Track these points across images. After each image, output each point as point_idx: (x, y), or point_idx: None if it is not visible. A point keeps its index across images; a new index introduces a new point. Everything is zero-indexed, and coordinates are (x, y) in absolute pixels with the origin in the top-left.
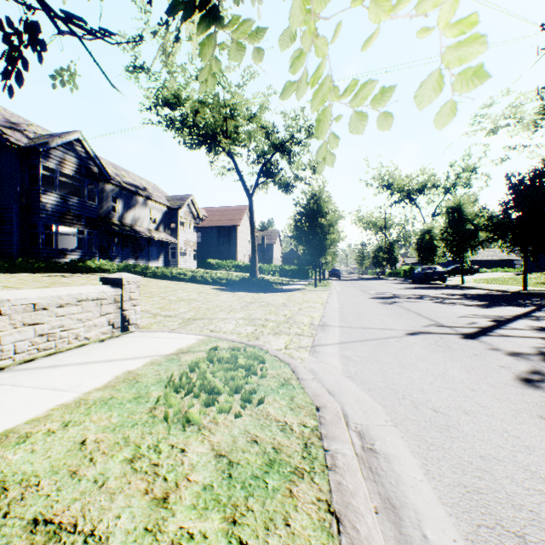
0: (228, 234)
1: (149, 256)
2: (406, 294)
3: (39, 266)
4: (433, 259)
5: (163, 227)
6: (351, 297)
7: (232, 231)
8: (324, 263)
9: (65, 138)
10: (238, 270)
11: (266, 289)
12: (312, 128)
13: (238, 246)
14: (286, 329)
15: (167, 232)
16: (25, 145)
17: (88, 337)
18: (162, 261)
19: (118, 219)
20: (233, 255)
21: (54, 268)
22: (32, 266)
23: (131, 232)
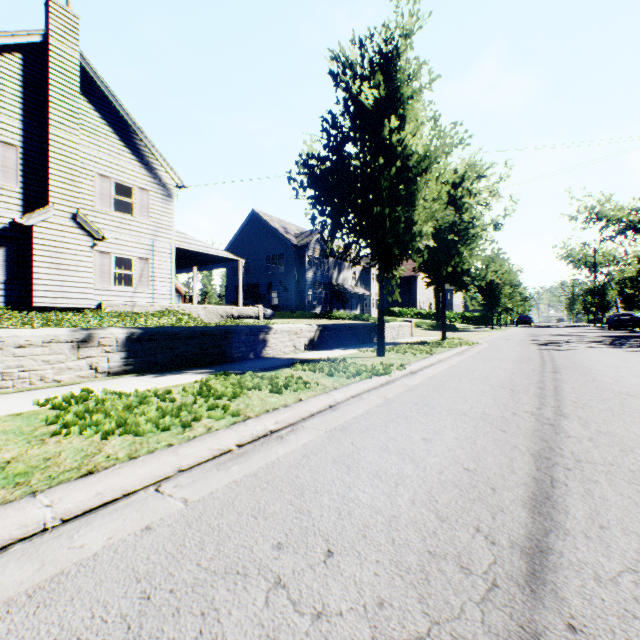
0: (408, 284)
1: (351, 307)
2: (562, 334)
3: (308, 316)
4: (638, 305)
5: (359, 283)
6: (512, 334)
7: (412, 280)
8: (505, 311)
9: (317, 236)
10: (419, 317)
11: (452, 330)
12: (493, 190)
13: (418, 294)
14: (467, 338)
15: (362, 287)
16: (298, 244)
17: (406, 336)
18: (358, 311)
19: (335, 281)
20: (413, 303)
21: (316, 317)
22: (304, 316)
23: (344, 290)
